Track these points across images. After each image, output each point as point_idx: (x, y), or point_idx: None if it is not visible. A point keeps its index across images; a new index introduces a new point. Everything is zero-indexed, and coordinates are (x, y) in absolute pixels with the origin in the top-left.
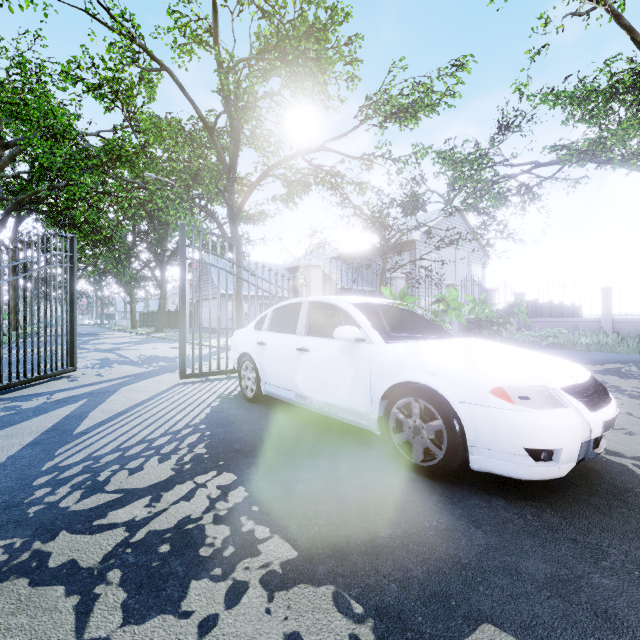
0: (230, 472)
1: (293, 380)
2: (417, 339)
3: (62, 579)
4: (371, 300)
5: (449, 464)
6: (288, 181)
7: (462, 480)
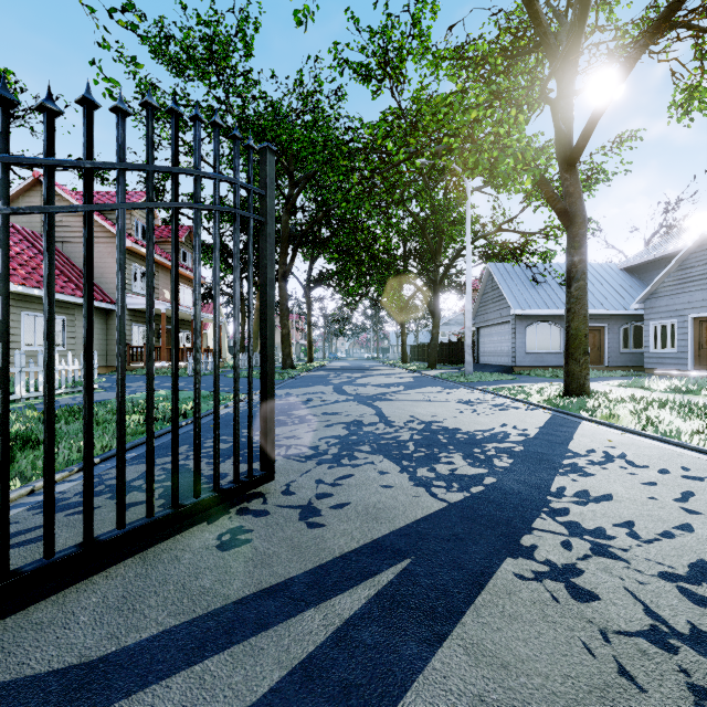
0: None
1: None
2: None
3: None
4: None
5: None
6: None
7: None
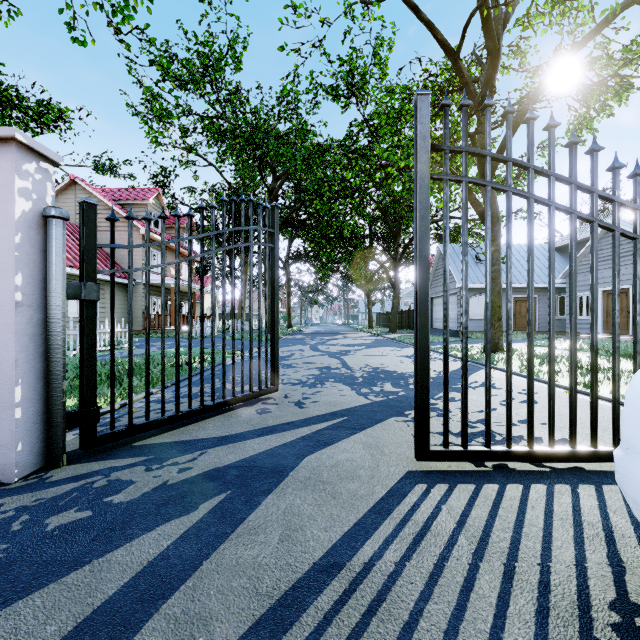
0: None
1: None
2: None
3: None
4: None
5: None
6: (588, 85)
7: None
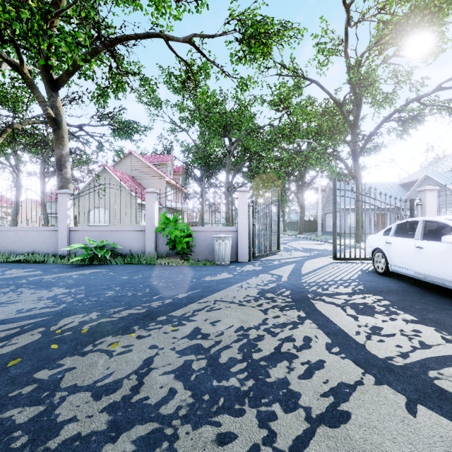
0: (379, 296)
1: (412, 264)
2: None
3: (332, 304)
4: None
5: None
6: (402, 121)
7: None
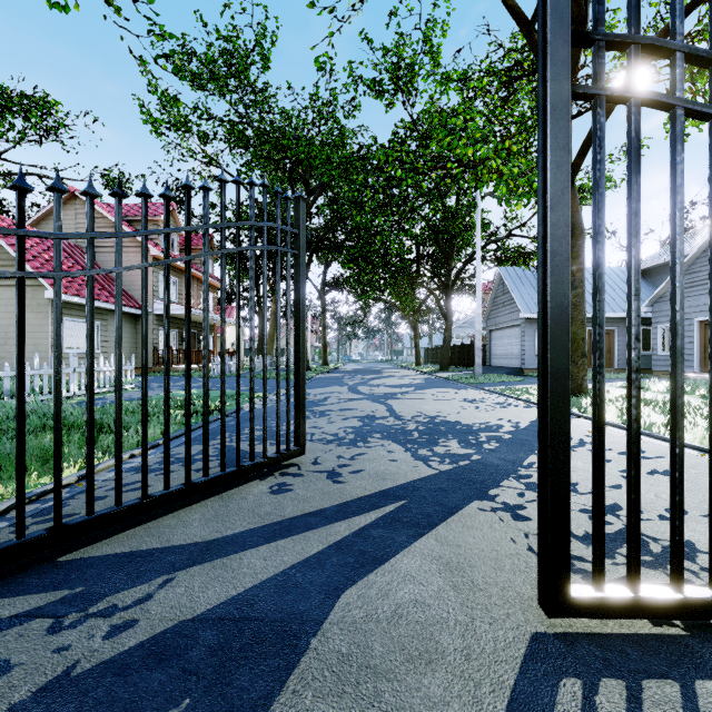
0: None
1: None
2: None
3: None
4: None
5: None
6: None
7: None
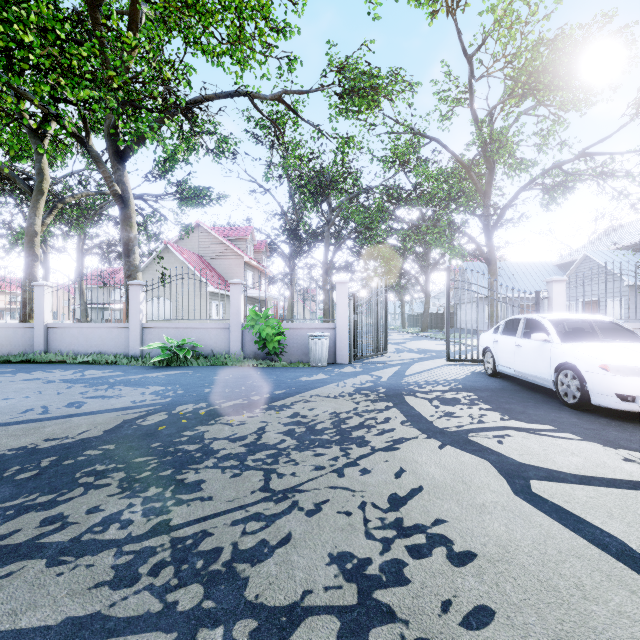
0: (472, 393)
1: (513, 363)
2: (589, 342)
3: (422, 398)
4: (567, 317)
5: (581, 401)
6: (546, 189)
7: (595, 413)
